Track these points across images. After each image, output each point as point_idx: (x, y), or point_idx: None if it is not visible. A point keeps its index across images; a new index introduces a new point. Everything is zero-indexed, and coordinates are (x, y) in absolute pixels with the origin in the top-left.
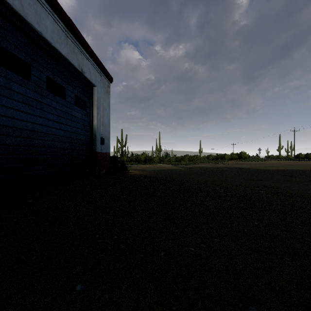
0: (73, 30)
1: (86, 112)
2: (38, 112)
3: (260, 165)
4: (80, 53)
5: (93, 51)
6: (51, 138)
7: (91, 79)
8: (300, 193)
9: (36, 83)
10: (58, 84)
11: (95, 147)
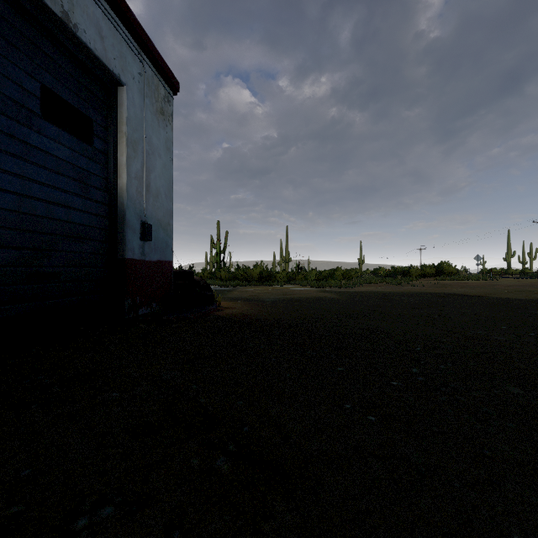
0: None
1: (91, 148)
2: None
3: (493, 288)
4: None
5: None
6: None
7: (106, 60)
8: None
9: None
10: None
11: (124, 247)
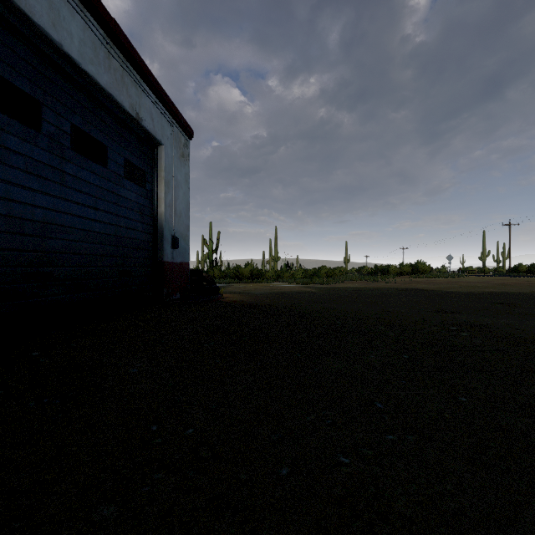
0: (121, 43)
1: (145, 190)
2: (56, 189)
3: (451, 284)
4: (134, 84)
5: (158, 82)
6: (81, 237)
7: (155, 133)
8: (534, 336)
9: (52, 137)
10: (93, 140)
11: (163, 254)
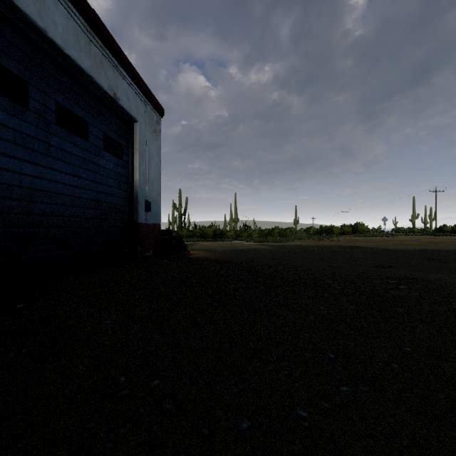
0: (100, 31)
1: (122, 160)
2: (42, 159)
3: (386, 243)
4: (112, 68)
5: (133, 67)
6: (64, 201)
7: (130, 111)
8: None
9: (38, 113)
10: (75, 116)
11: (137, 216)
